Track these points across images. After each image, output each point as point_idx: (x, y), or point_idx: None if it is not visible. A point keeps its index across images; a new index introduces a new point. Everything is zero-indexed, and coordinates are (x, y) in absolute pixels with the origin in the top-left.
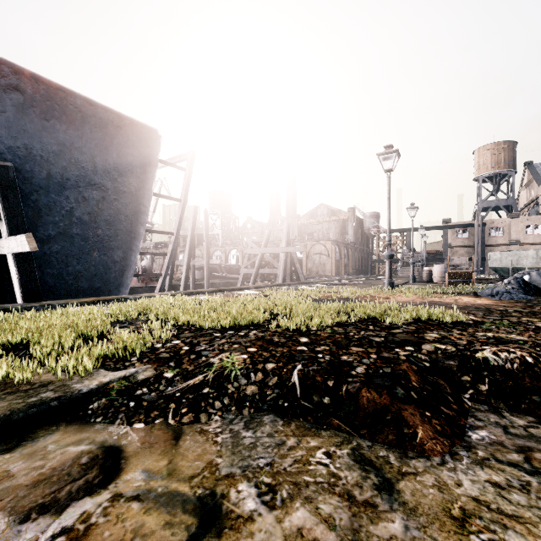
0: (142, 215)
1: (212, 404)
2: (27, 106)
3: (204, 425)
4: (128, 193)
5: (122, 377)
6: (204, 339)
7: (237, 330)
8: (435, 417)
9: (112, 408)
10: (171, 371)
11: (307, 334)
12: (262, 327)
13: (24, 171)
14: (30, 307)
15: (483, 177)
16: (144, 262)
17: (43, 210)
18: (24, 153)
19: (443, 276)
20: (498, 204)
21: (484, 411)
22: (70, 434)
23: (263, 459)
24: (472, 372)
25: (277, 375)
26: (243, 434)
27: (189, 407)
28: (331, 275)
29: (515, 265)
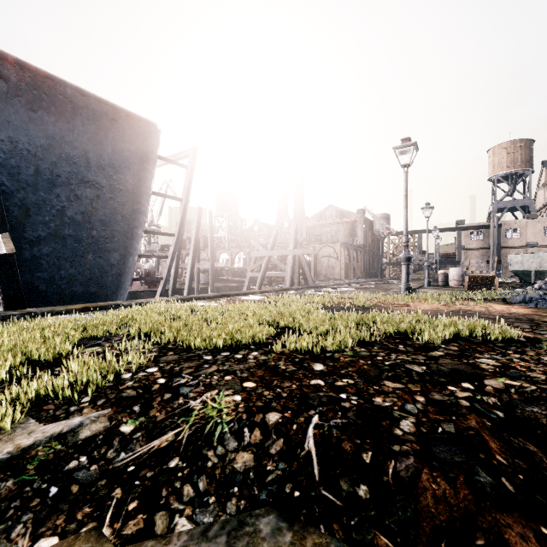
0: (140, 215)
1: (179, 493)
2: (11, 96)
3: (158, 543)
4: (124, 191)
5: (56, 435)
6: (189, 365)
7: (234, 351)
8: None
9: (17, 501)
10: (132, 421)
11: (322, 357)
12: (265, 346)
13: (9, 166)
14: (8, 315)
15: (499, 177)
16: (147, 265)
17: (31, 210)
18: (9, 147)
19: (460, 280)
20: (514, 204)
21: None
22: None
23: None
24: None
25: (283, 436)
26: None
27: (142, 497)
28: (340, 279)
29: (537, 268)
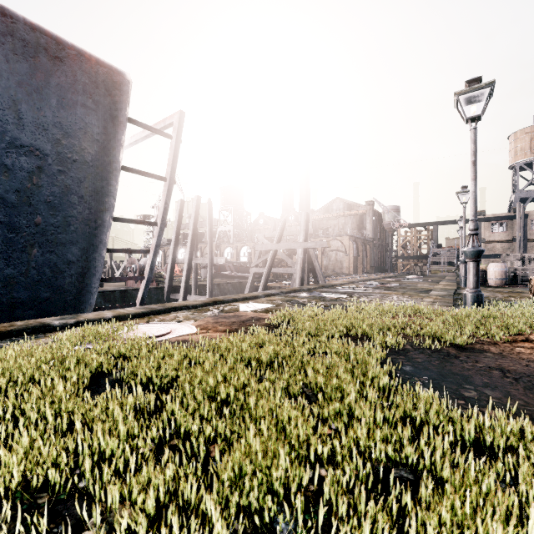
0: (106, 196)
1: None
2: None
3: None
4: (80, 162)
5: None
6: None
7: None
8: None
9: None
10: None
11: None
12: None
13: None
14: None
15: (521, 164)
16: (142, 260)
17: None
18: None
19: (503, 278)
20: None
21: None
22: None
23: None
24: None
25: None
26: None
27: None
28: (349, 274)
29: None
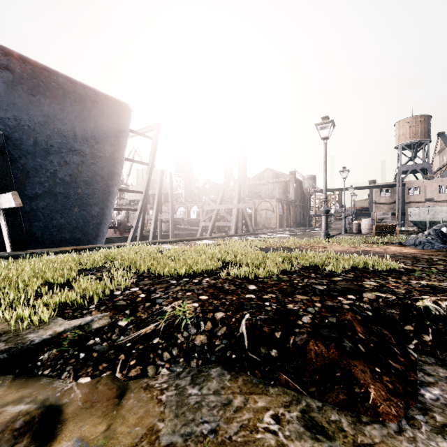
0: (116, 176)
1: (161, 356)
2: (16, 83)
3: (150, 380)
4: (103, 158)
5: (77, 326)
6: (160, 286)
7: (192, 278)
8: (385, 373)
9: (61, 360)
10: (125, 319)
11: (255, 281)
12: (214, 274)
13: (13, 138)
14: (16, 255)
15: (403, 146)
16: (119, 216)
17: (31, 172)
18: (14, 123)
19: (370, 228)
20: (415, 167)
21: (432, 364)
22: (13, 390)
23: (207, 424)
24: (415, 322)
25: (226, 325)
26: (189, 390)
27: (138, 358)
28: (276, 228)
29: (431, 219)
